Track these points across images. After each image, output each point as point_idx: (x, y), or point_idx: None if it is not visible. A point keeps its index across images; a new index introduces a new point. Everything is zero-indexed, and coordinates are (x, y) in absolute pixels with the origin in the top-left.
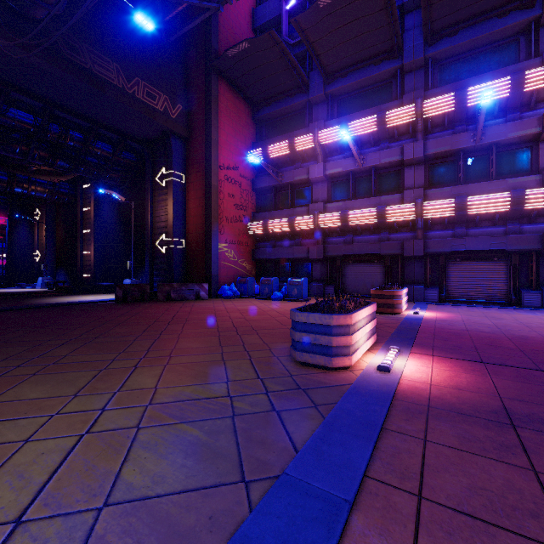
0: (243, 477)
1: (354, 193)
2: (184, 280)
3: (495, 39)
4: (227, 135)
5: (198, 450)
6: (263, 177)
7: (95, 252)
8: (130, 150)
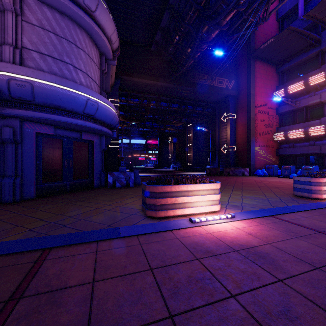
0: (272, 206)
1: None
2: (235, 166)
3: None
4: (259, 88)
5: (259, 202)
6: (284, 105)
7: (193, 153)
8: (209, 107)
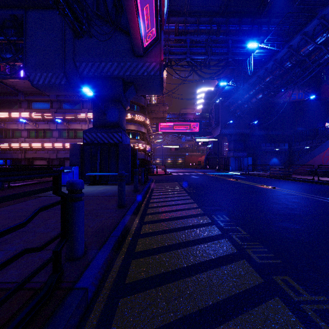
0: None
1: (37, 136)
2: None
3: (75, 101)
4: None
5: None
6: None
7: None
8: None
